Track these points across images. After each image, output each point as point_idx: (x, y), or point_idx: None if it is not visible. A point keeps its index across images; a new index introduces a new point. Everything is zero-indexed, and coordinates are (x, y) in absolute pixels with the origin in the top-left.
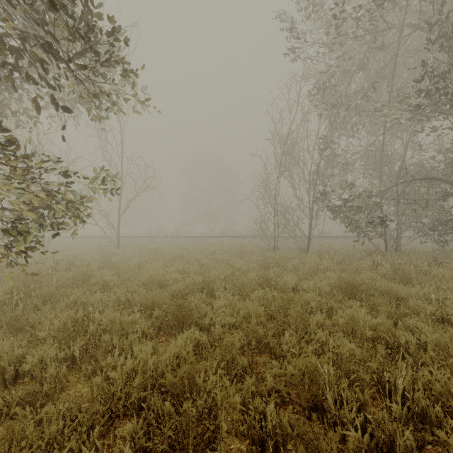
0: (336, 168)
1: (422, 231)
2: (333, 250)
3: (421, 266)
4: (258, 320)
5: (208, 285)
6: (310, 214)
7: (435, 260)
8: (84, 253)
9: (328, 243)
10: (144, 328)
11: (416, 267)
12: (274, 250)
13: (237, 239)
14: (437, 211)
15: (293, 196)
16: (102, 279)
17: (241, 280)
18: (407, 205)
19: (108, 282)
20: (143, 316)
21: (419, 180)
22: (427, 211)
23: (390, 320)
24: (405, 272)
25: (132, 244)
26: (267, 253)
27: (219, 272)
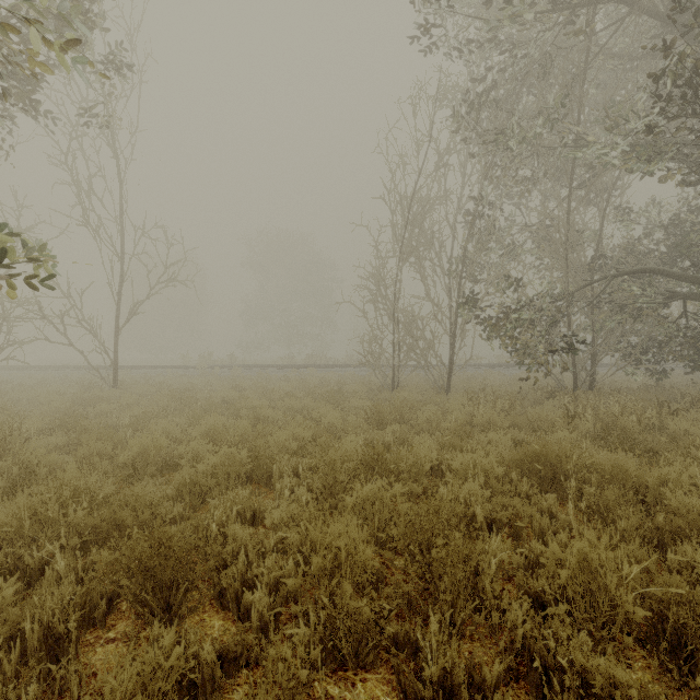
0: (494, 253)
1: (633, 356)
2: (490, 388)
3: (649, 417)
4: (359, 579)
5: (263, 465)
6: (452, 329)
7: (661, 404)
8: (39, 399)
9: (477, 376)
10: (52, 618)
11: (641, 420)
12: (392, 389)
13: (332, 370)
14: (654, 324)
15: (424, 298)
16: (21, 463)
17: (327, 457)
18: (608, 313)
19: (35, 467)
20: (79, 565)
21: (630, 271)
22: (638, 323)
23: (644, 547)
24: (626, 430)
25: (145, 380)
26: (380, 395)
27: (284, 439)
